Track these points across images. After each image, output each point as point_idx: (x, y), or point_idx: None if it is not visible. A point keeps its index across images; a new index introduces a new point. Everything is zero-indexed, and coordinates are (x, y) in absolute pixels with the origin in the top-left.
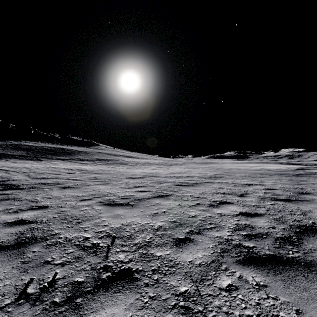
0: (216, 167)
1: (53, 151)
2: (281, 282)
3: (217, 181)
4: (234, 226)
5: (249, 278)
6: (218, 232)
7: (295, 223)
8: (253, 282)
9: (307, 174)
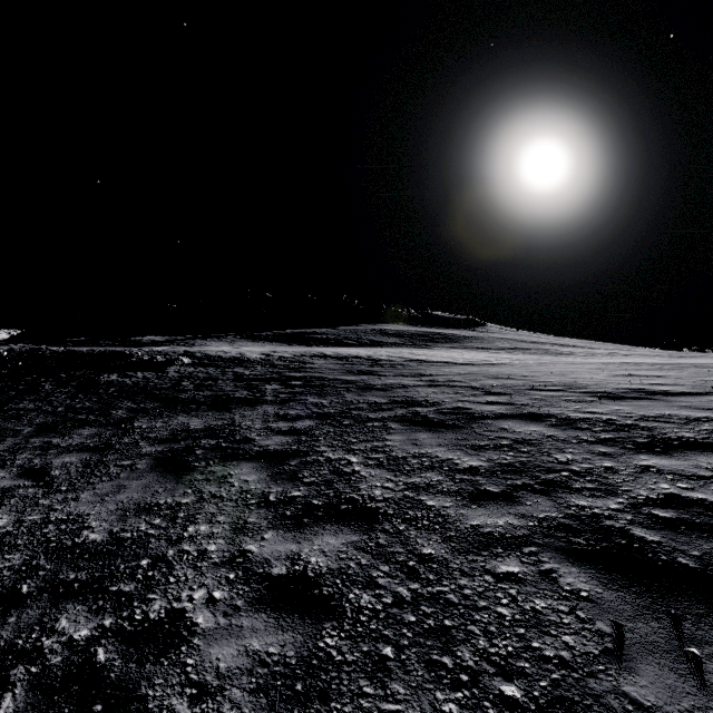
0: None
1: (428, 337)
2: None
3: None
4: None
5: None
6: None
7: None
8: None
9: None
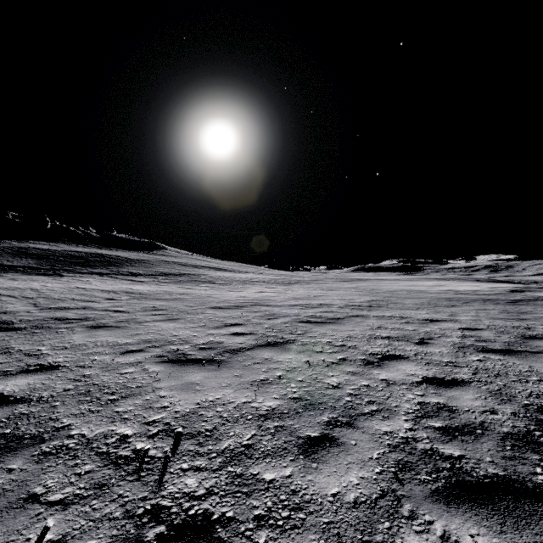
0: (369, 287)
1: (84, 259)
2: None
3: (373, 314)
4: (415, 408)
5: (464, 538)
6: (387, 422)
7: (533, 400)
8: None
9: (531, 300)
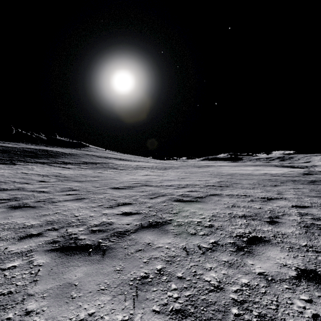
0: (215, 171)
1: (34, 153)
2: None
3: (225, 193)
4: None
5: None
6: None
7: None
8: None
9: None
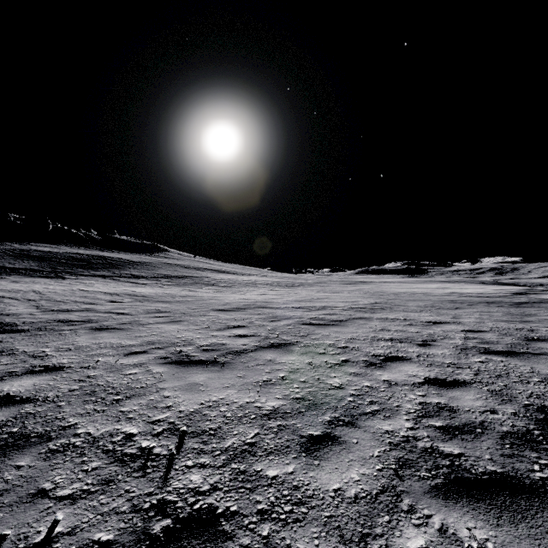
0: (373, 289)
1: (86, 261)
2: (529, 541)
3: (376, 316)
4: (417, 408)
5: (461, 531)
6: (388, 421)
7: (534, 400)
8: (472, 541)
9: (535, 303)
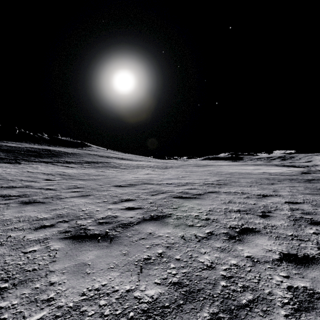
0: (215, 170)
1: (37, 152)
2: None
3: (223, 190)
4: (288, 296)
5: None
6: None
7: None
8: None
9: (319, 179)
